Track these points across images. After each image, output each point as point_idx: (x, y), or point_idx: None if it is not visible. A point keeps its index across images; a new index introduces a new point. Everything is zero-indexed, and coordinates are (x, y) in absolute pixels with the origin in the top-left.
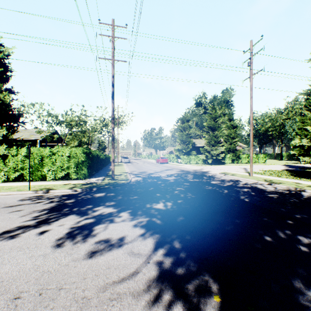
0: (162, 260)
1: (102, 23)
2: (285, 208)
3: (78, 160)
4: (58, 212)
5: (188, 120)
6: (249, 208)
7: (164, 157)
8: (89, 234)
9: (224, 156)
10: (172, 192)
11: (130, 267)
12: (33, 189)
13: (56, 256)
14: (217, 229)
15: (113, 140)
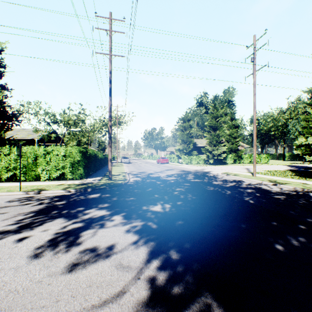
0: (155, 276)
1: (98, 16)
2: (295, 211)
3: (74, 159)
4: (45, 215)
5: (189, 120)
6: (254, 210)
7: (165, 157)
8: (74, 241)
9: (225, 156)
10: (171, 193)
11: (116, 286)
12: (24, 190)
13: (29, 270)
14: (220, 235)
15: (110, 138)
